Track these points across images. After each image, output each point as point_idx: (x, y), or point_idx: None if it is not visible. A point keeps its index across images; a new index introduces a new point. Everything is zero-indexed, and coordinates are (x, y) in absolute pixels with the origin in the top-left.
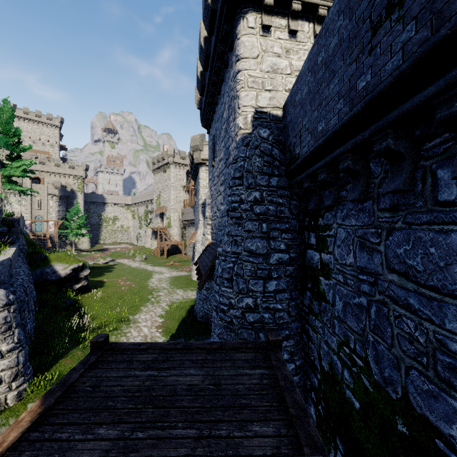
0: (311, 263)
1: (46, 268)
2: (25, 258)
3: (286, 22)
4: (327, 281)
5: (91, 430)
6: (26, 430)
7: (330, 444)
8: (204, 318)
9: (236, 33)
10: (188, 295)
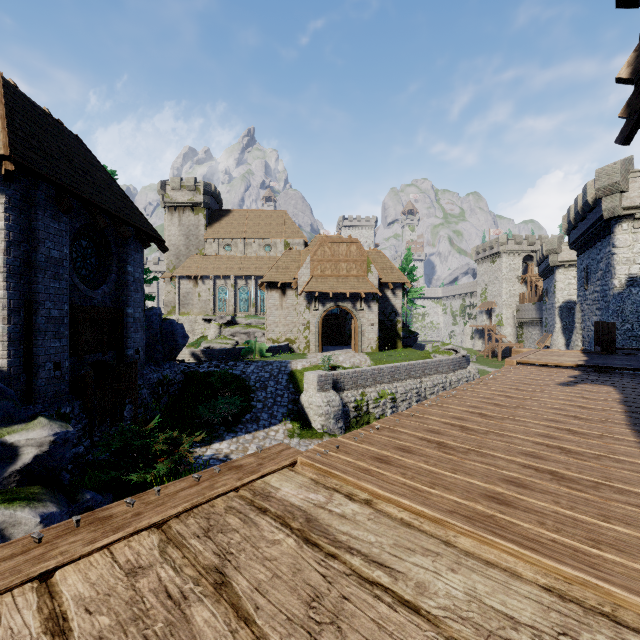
0: None
1: None
2: None
3: None
4: None
5: None
6: None
7: None
8: None
9: (613, 231)
10: None
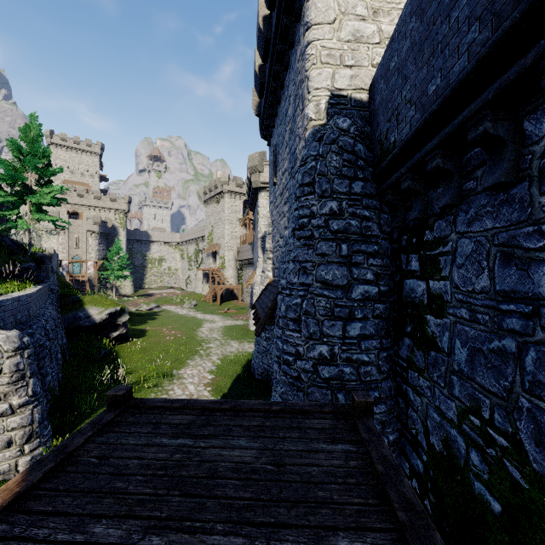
0: (412, 297)
1: (78, 312)
2: (56, 300)
3: None
4: (439, 320)
5: (84, 526)
6: None
7: None
8: (264, 375)
9: None
10: (244, 348)
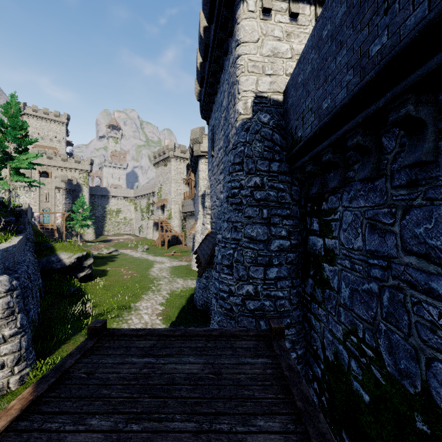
0: (314, 249)
1: (51, 257)
2: (32, 247)
3: (287, 5)
4: (331, 267)
5: (83, 420)
6: (15, 419)
7: (335, 437)
8: (204, 306)
9: (236, 18)
10: (188, 284)
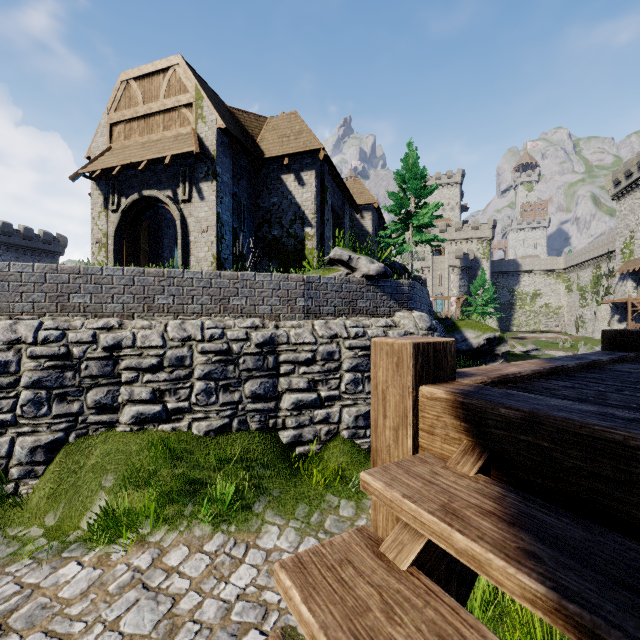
0: None
1: (454, 334)
2: None
3: None
4: None
5: None
6: (537, 375)
7: None
8: None
9: None
10: None
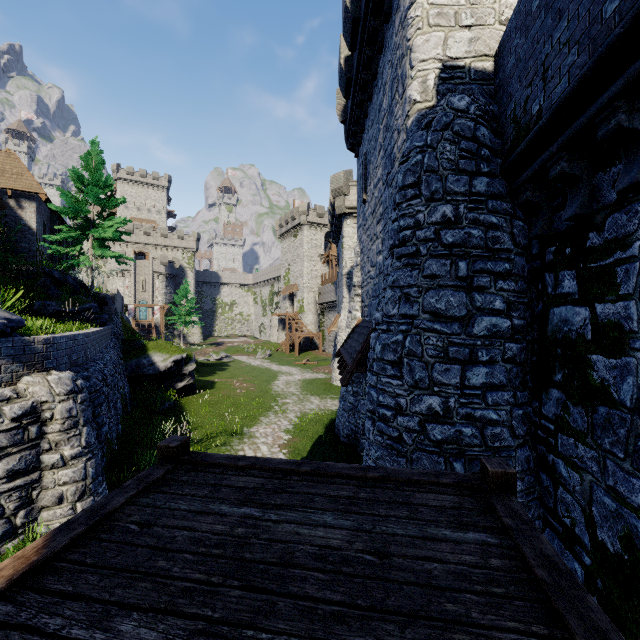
0: (564, 331)
1: (142, 359)
2: (119, 345)
3: None
4: (614, 361)
5: (108, 619)
6: None
7: None
8: (350, 438)
9: None
10: (326, 405)
